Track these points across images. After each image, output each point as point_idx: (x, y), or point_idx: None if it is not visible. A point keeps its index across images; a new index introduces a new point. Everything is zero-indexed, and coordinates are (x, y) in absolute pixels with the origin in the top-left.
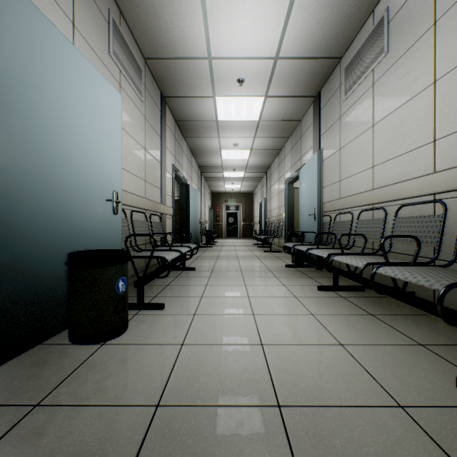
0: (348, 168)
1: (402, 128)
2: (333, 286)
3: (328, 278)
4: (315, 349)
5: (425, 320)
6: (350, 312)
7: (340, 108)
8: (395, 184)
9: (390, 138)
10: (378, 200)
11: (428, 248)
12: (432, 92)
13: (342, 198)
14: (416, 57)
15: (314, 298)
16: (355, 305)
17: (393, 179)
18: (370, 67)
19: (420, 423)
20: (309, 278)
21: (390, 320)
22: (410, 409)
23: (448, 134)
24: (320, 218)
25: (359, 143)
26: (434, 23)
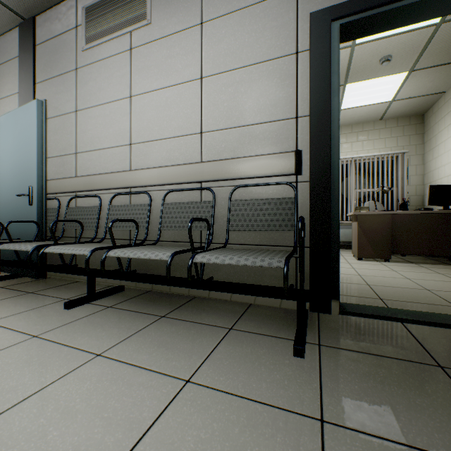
0: (93, 140)
1: (168, 110)
2: (89, 296)
3: (63, 286)
4: (174, 422)
5: (203, 303)
6: (141, 324)
7: (77, 57)
8: (162, 167)
9: (154, 117)
10: (140, 183)
11: (195, 233)
12: (199, 86)
13: (83, 177)
14: (184, 45)
15: (74, 325)
16: (136, 311)
17: (158, 162)
18: (129, 27)
19: (351, 425)
20: (32, 294)
21: (183, 314)
22: (327, 415)
23: (214, 130)
24: (43, 201)
25: (110, 112)
26: (201, 23)
